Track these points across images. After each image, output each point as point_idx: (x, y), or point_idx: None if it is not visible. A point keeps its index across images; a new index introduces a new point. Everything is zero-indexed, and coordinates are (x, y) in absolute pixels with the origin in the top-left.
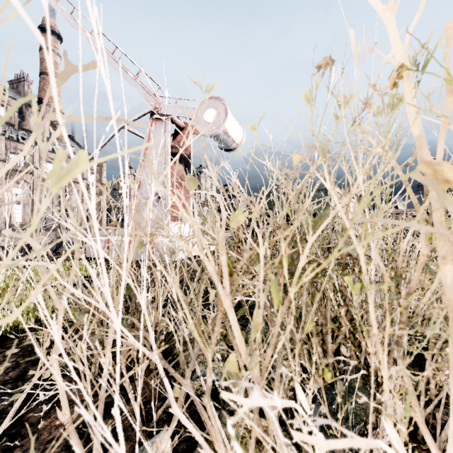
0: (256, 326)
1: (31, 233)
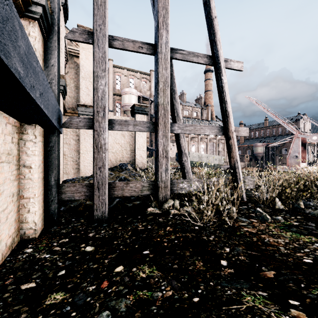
0: None
1: None
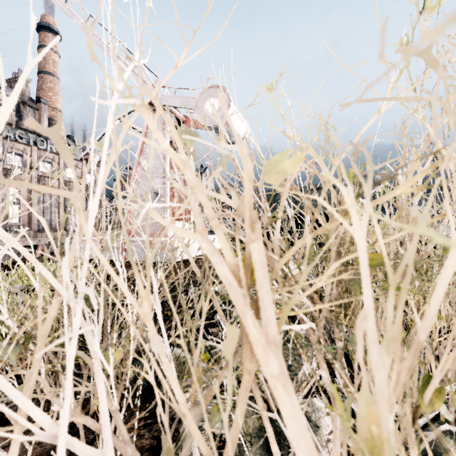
0: (372, 452)
1: (29, 235)
